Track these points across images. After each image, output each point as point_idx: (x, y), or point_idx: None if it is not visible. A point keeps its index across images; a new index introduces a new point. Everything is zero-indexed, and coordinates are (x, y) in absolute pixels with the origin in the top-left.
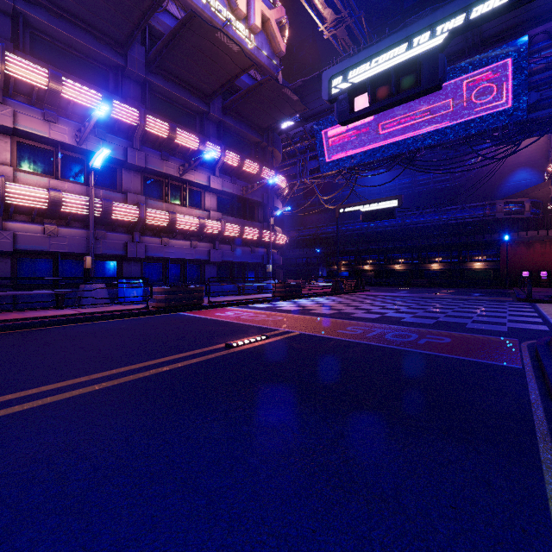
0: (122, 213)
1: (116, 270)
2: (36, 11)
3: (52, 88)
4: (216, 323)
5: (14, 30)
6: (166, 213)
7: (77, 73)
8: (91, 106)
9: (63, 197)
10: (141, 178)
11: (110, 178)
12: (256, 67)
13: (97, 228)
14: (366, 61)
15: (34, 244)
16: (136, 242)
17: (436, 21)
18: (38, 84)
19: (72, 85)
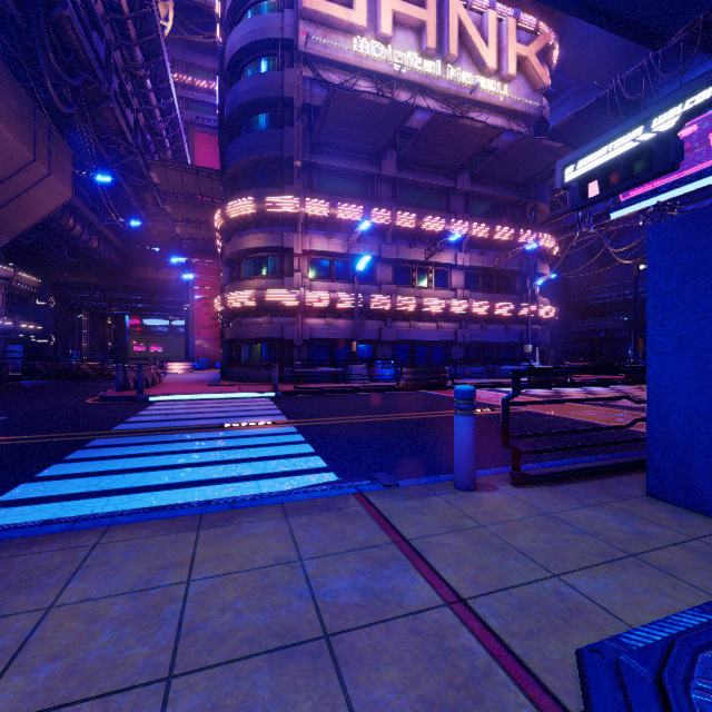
0: (378, 303)
1: (372, 352)
2: (321, 158)
3: (331, 214)
4: (454, 399)
5: (308, 177)
6: (413, 299)
7: (345, 192)
8: (356, 219)
9: (338, 297)
10: (392, 269)
11: (368, 273)
12: (511, 117)
13: (359, 317)
14: (599, 149)
15: (320, 334)
16: (388, 328)
17: (667, 105)
18: (323, 214)
19: (343, 208)
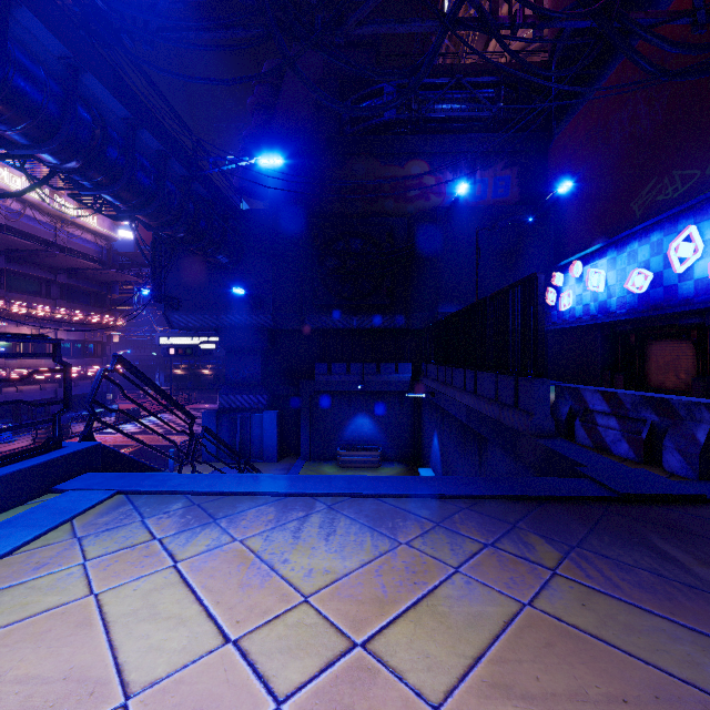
0: None
1: None
2: None
3: None
4: None
5: None
6: (25, 370)
7: None
8: None
9: None
10: None
11: None
12: (98, 236)
13: None
14: (175, 337)
15: None
16: None
17: (198, 336)
18: None
19: None
